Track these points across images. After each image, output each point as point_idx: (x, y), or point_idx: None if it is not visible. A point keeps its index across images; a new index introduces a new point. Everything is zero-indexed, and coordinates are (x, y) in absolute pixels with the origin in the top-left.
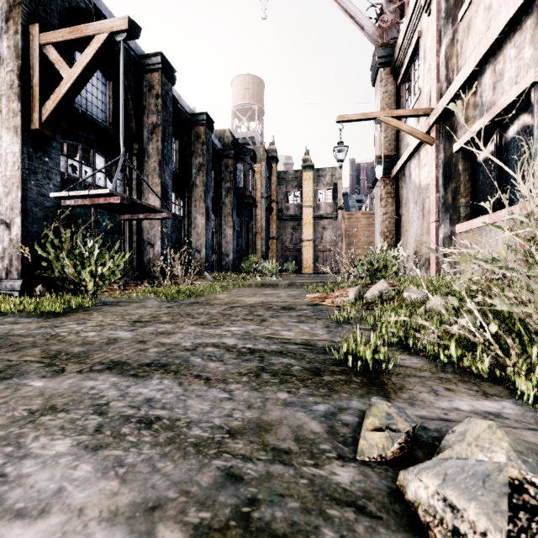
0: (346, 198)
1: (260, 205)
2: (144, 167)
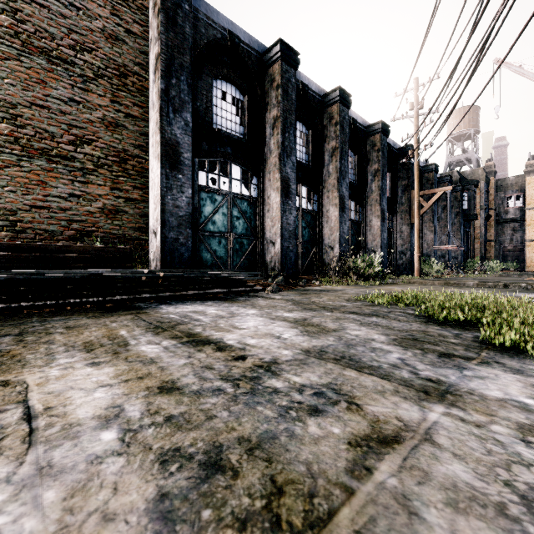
0: None
1: (478, 216)
2: (423, 219)
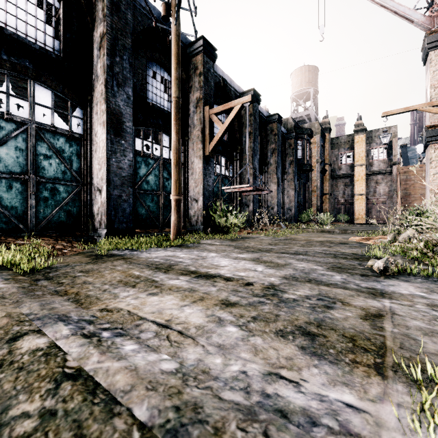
0: (405, 150)
1: (315, 169)
2: (243, 159)
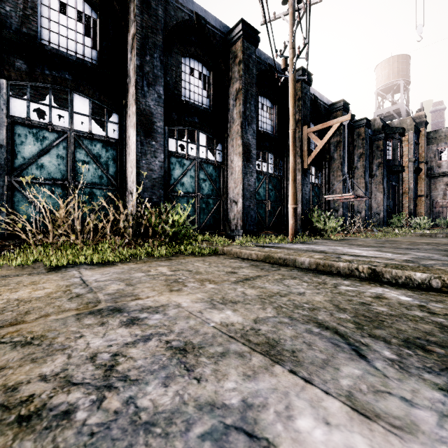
0: None
1: (406, 169)
2: (331, 167)
